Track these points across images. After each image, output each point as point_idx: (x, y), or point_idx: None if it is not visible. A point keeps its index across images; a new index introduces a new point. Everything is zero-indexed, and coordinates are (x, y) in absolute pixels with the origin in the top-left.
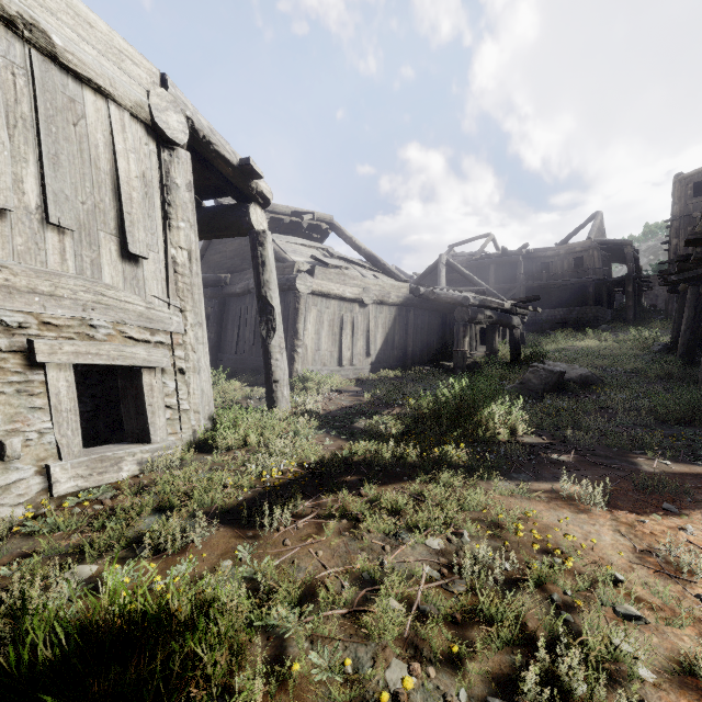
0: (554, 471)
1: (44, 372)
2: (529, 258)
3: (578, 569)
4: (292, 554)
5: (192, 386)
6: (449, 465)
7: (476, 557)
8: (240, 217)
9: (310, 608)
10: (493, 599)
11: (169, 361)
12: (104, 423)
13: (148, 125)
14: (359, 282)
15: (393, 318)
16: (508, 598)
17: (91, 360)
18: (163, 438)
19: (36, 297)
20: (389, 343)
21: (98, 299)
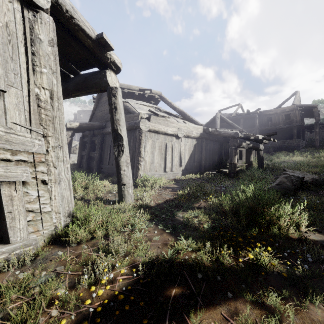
0: None
1: None
2: (260, 115)
3: None
4: None
5: (53, 193)
6: (264, 272)
7: None
8: (101, 78)
9: None
10: None
11: (29, 175)
12: None
13: None
14: (175, 125)
15: (194, 145)
16: None
17: None
18: (24, 237)
19: None
20: (192, 159)
21: None
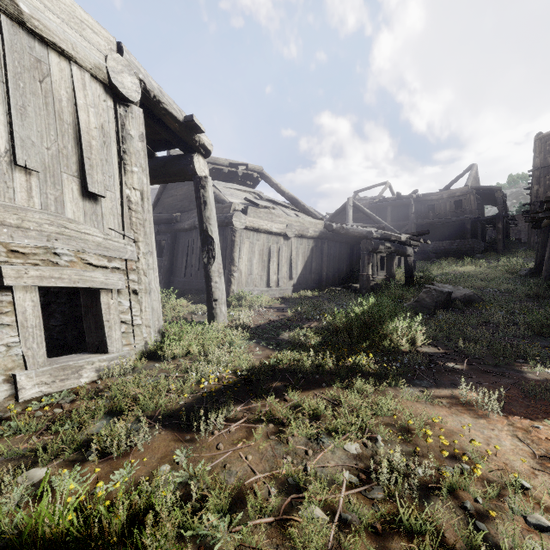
0: (451, 378)
1: (12, 293)
2: (418, 201)
3: (485, 475)
4: (224, 458)
5: (144, 305)
6: (360, 373)
7: (391, 464)
8: (186, 165)
9: (239, 516)
10: (412, 511)
11: (124, 284)
12: (72, 335)
13: (106, 85)
14: (283, 219)
15: (311, 249)
16: (426, 509)
17: (54, 283)
18: (119, 348)
19: (4, 229)
20: (308, 269)
21: (61, 231)
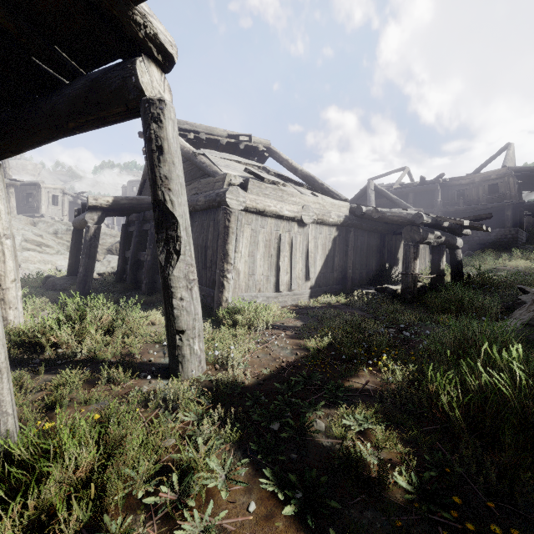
0: None
1: None
2: (444, 186)
3: None
4: None
5: None
6: None
7: None
8: (124, 79)
9: None
10: None
11: None
12: None
13: None
14: (297, 199)
15: (333, 239)
16: None
17: None
18: None
19: None
20: (329, 266)
21: None
